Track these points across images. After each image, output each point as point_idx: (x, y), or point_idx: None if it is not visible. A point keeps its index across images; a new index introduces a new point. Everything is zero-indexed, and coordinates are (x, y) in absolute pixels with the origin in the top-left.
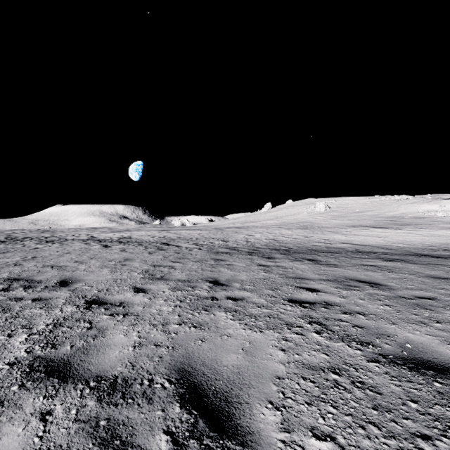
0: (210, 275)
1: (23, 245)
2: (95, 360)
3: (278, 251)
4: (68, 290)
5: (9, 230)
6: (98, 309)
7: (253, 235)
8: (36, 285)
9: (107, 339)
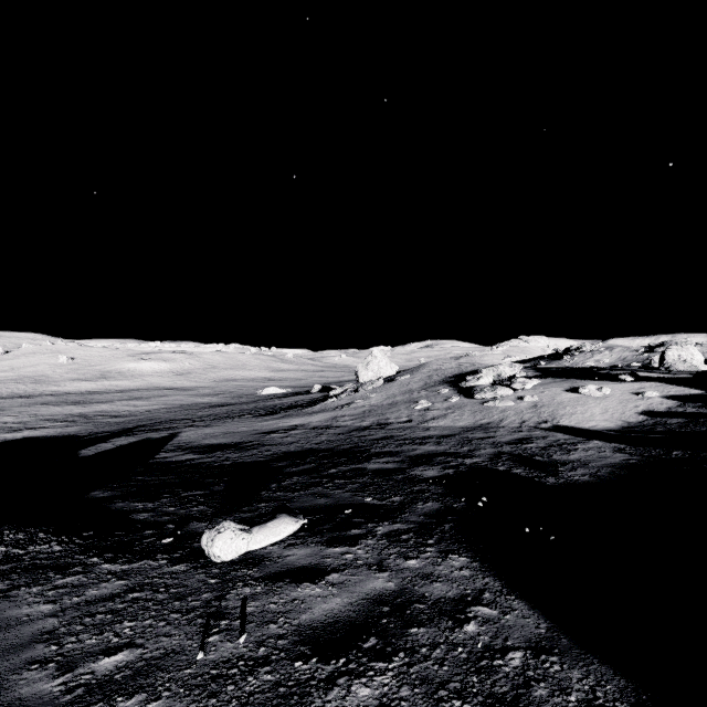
0: None
1: None
2: None
3: (15, 397)
4: None
5: None
6: None
7: None
8: None
9: None
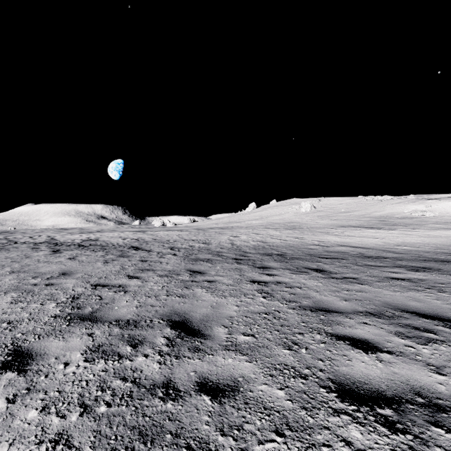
0: (177, 305)
1: None
2: None
3: (271, 257)
4: None
5: None
6: None
7: (238, 237)
8: None
9: None
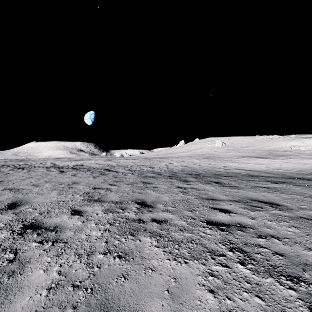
0: (139, 196)
1: None
2: None
3: (191, 175)
4: (13, 213)
5: None
6: (31, 234)
7: (172, 163)
8: None
9: (24, 278)
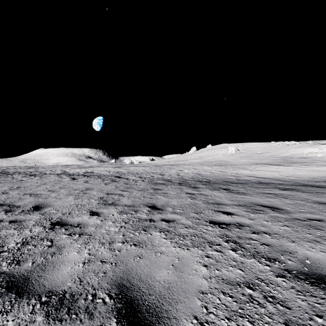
0: (149, 201)
1: (12, 177)
2: (50, 275)
3: (201, 182)
4: (39, 214)
5: (4, 167)
6: (60, 229)
7: (183, 171)
8: (15, 210)
9: (63, 256)
